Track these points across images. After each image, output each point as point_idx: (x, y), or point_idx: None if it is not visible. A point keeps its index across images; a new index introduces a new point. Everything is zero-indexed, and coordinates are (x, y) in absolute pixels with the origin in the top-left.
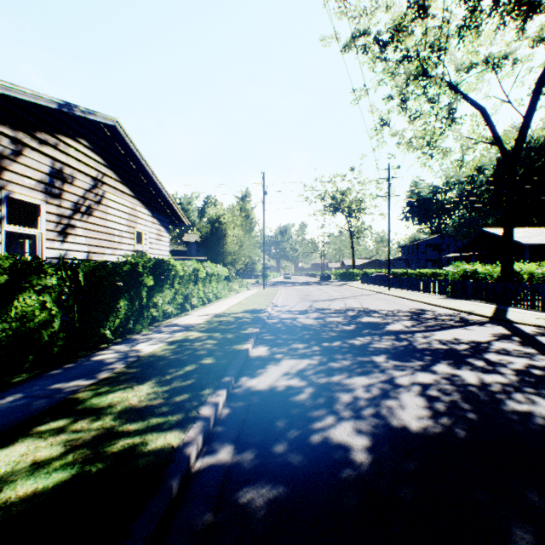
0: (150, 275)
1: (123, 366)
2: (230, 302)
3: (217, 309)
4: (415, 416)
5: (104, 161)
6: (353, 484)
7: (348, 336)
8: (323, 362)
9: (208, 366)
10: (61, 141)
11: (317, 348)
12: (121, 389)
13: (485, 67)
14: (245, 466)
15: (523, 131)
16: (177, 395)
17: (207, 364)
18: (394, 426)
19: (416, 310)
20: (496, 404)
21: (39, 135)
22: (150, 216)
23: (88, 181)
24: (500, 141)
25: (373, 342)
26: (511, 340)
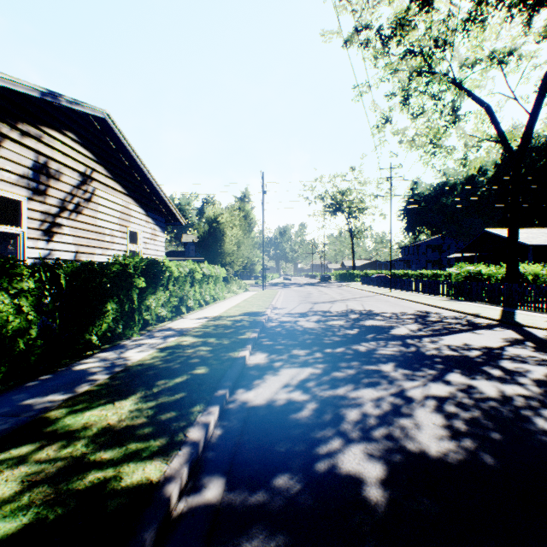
0: (142, 276)
1: (107, 377)
2: (228, 304)
3: (214, 312)
4: (433, 438)
5: (93, 156)
6: (369, 533)
7: (352, 341)
8: (326, 371)
9: (200, 377)
10: (46, 133)
11: (319, 355)
12: (100, 406)
13: (490, 63)
14: (238, 507)
15: (529, 128)
16: (163, 413)
17: (199, 374)
18: (411, 451)
19: (421, 312)
20: (522, 422)
21: (20, 126)
22: (144, 215)
23: (76, 177)
24: (505, 139)
25: (379, 348)
26: (525, 345)
